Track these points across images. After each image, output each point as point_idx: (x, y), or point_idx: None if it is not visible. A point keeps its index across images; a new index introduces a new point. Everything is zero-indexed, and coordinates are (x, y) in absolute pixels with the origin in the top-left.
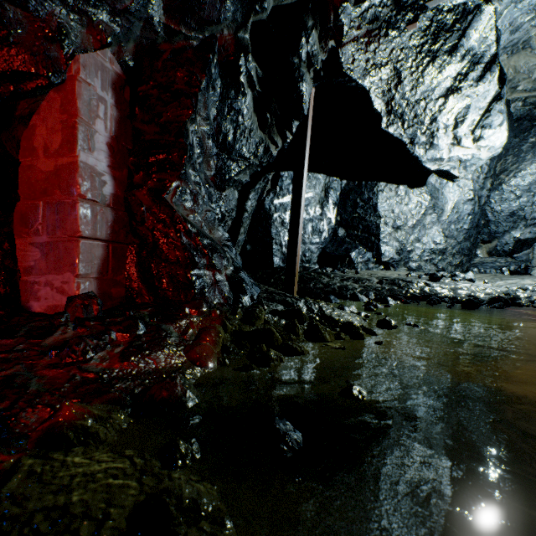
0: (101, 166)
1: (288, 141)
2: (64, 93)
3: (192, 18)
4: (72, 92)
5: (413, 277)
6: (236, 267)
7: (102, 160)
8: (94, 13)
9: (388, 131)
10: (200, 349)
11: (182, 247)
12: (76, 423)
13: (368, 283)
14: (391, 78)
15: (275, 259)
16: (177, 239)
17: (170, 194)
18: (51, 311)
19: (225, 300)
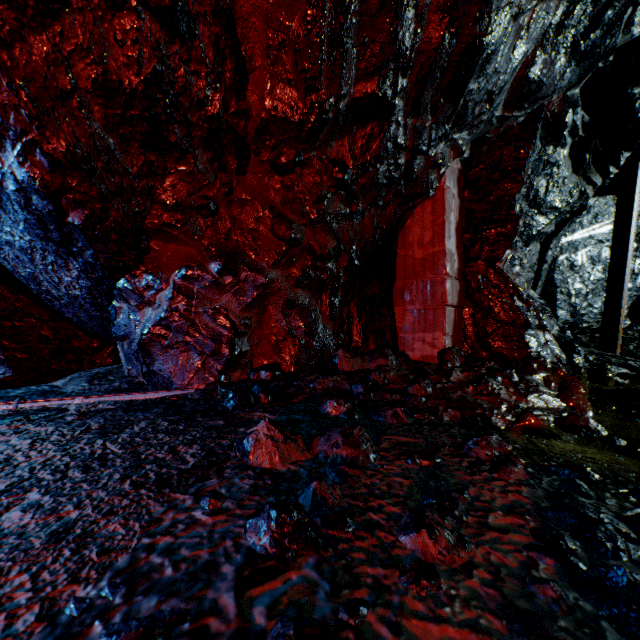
0: (453, 248)
1: (610, 176)
2: (434, 200)
3: (526, 101)
4: (440, 198)
5: None
6: (560, 327)
7: (453, 243)
8: (458, 136)
9: None
10: (576, 398)
11: (516, 309)
12: (541, 426)
13: None
14: None
15: (560, 312)
16: (510, 303)
17: (502, 263)
18: (423, 359)
19: (558, 359)
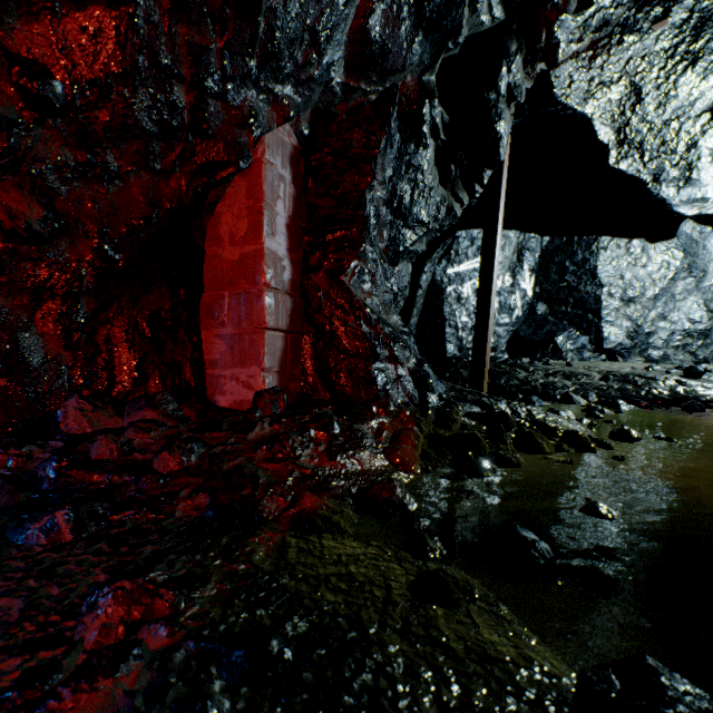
0: (281, 250)
1: (477, 196)
2: (250, 177)
3: (373, 71)
4: (258, 176)
5: (656, 372)
6: (419, 359)
7: (282, 244)
8: (280, 89)
9: (618, 168)
10: (402, 453)
11: (363, 337)
12: (319, 512)
13: (585, 380)
14: (625, 97)
15: (449, 346)
16: (356, 328)
17: (348, 276)
18: (237, 406)
19: (410, 398)
